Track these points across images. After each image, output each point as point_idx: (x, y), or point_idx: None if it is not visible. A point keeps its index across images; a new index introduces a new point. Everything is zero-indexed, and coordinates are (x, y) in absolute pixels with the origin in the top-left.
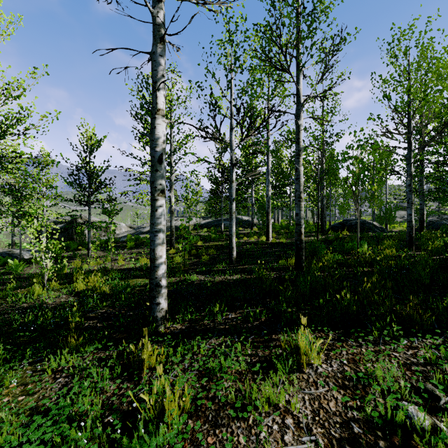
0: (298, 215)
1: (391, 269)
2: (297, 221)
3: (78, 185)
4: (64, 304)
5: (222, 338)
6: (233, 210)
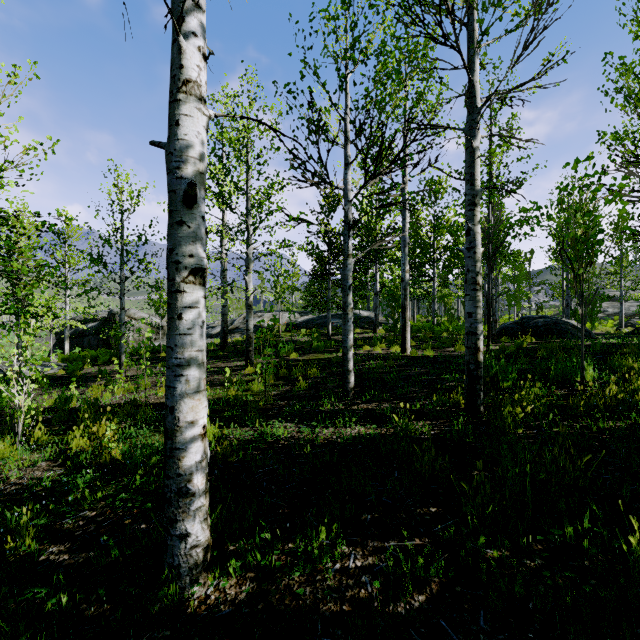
0: (472, 317)
1: None
2: (471, 327)
3: (104, 265)
4: (32, 487)
5: None
6: (349, 305)
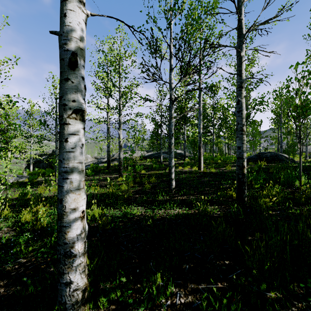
0: (240, 149)
1: None
2: (239, 154)
3: (46, 125)
4: None
5: None
6: (172, 144)
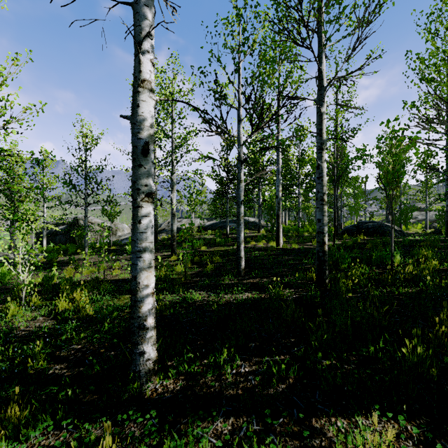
0: (320, 222)
1: (446, 292)
2: (320, 228)
3: (73, 186)
4: (36, 332)
5: (233, 419)
6: (241, 214)
